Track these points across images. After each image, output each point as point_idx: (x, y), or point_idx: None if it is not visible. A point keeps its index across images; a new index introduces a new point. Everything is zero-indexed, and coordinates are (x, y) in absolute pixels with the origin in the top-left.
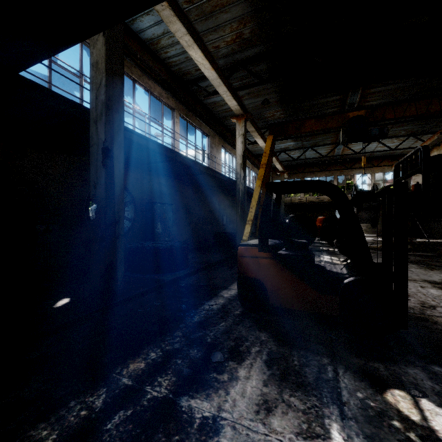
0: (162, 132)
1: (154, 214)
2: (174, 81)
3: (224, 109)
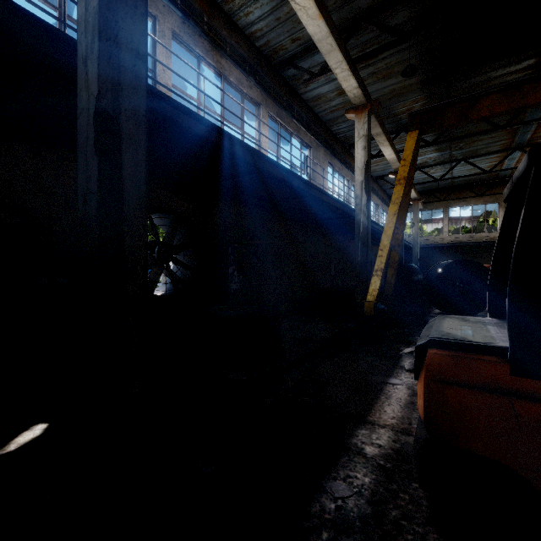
0: (235, 115)
1: (228, 260)
2: (259, 62)
3: (332, 106)
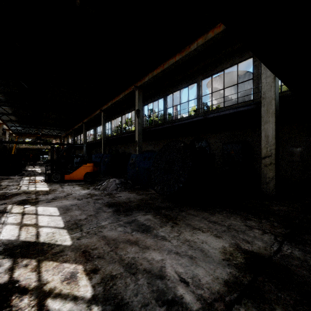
0: None
1: None
2: None
3: None
